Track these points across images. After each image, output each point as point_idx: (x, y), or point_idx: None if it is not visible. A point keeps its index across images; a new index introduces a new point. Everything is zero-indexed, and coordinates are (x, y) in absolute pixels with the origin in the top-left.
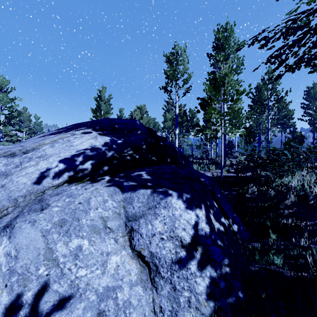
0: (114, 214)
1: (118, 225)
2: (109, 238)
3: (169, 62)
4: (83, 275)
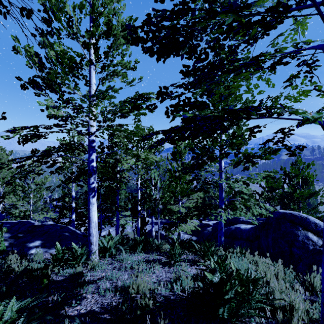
0: None
1: None
2: None
3: None
4: None
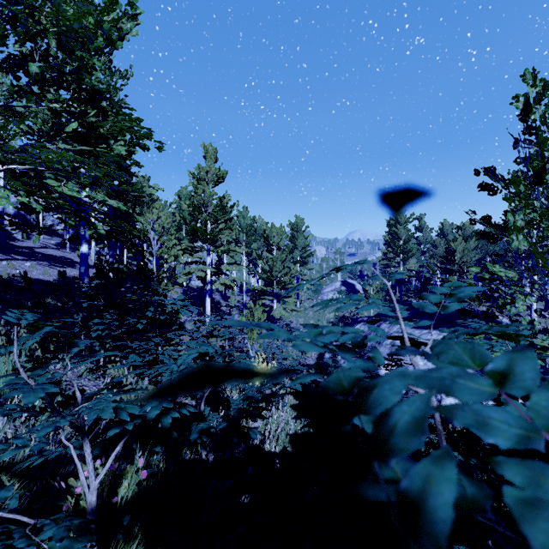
0: None
1: None
2: None
3: None
4: None
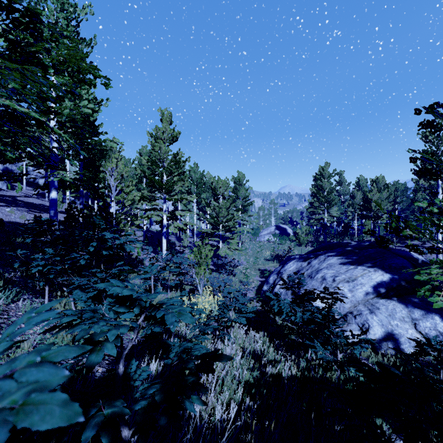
0: (406, 316)
1: (408, 320)
2: (406, 324)
3: (427, 141)
4: (401, 332)
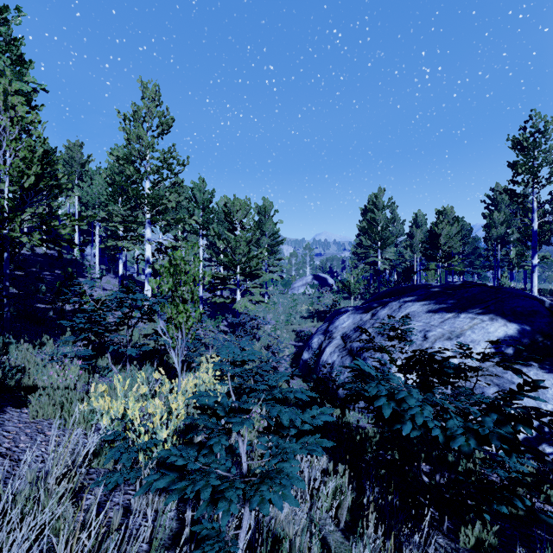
0: None
1: None
2: None
3: (520, 149)
4: None
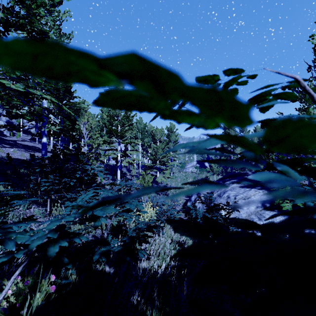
0: None
1: None
2: None
3: (301, 102)
4: None
